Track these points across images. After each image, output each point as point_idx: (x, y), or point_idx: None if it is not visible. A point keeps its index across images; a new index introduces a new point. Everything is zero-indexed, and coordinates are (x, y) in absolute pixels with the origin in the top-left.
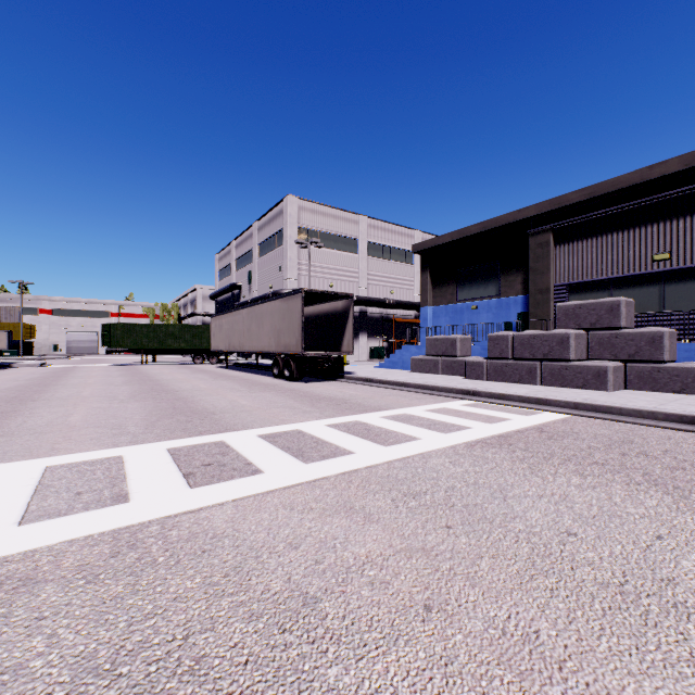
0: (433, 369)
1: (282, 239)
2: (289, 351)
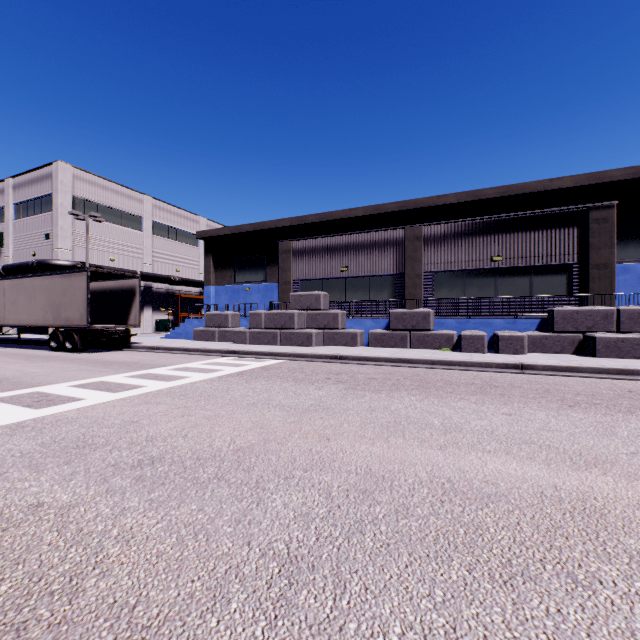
0: (212, 338)
1: (51, 205)
2: (72, 324)
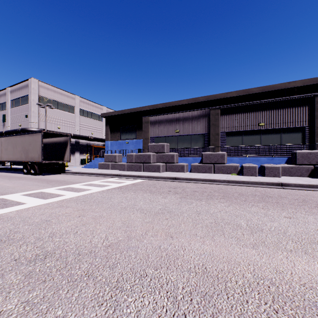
0: (107, 167)
1: (28, 100)
2: (34, 160)
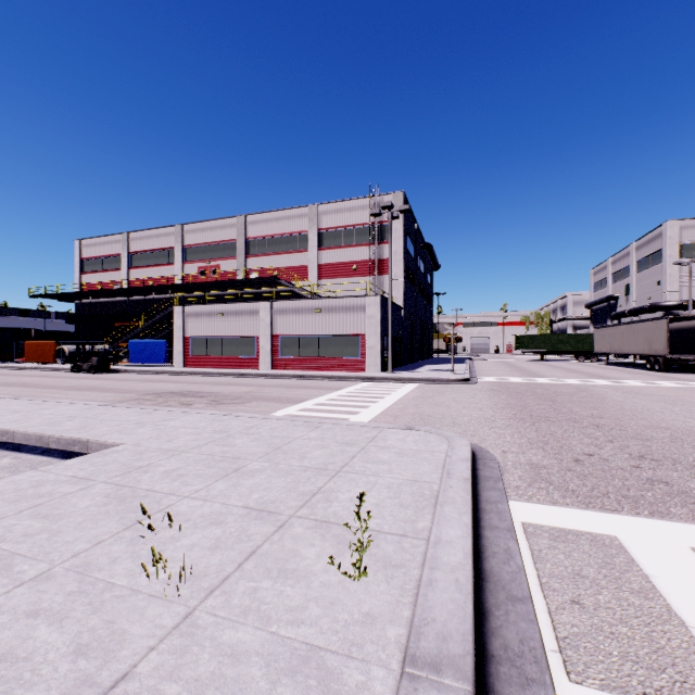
0: None
1: (661, 257)
2: (657, 354)
